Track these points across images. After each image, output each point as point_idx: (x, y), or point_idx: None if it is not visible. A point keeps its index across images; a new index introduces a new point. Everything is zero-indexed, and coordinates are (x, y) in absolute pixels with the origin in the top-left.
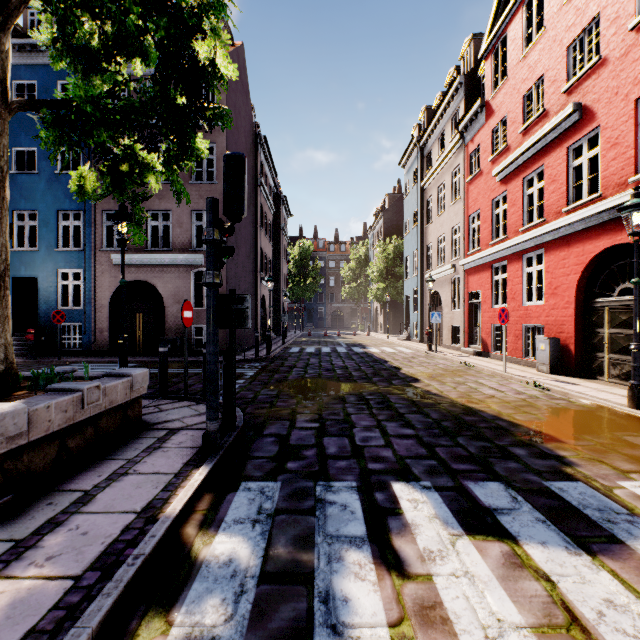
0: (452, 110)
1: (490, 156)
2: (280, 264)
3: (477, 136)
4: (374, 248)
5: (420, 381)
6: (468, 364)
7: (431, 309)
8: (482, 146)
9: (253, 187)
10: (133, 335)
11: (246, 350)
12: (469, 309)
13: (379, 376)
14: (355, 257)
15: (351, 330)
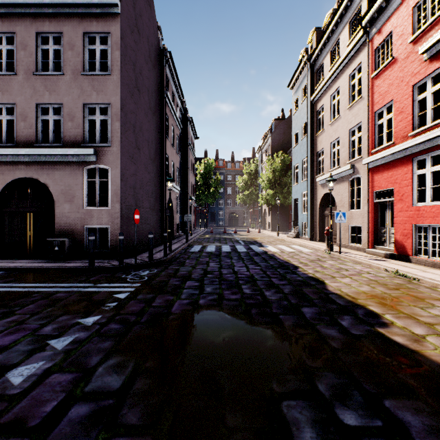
0: (350, 13)
1: (410, 37)
2: (187, 174)
3: (388, 24)
4: (263, 163)
5: (385, 320)
6: (402, 274)
7: (321, 210)
8: (396, 31)
9: (159, 98)
10: (23, 236)
11: (147, 250)
12: (374, 208)
13: (307, 303)
14: (247, 171)
15: (244, 227)
